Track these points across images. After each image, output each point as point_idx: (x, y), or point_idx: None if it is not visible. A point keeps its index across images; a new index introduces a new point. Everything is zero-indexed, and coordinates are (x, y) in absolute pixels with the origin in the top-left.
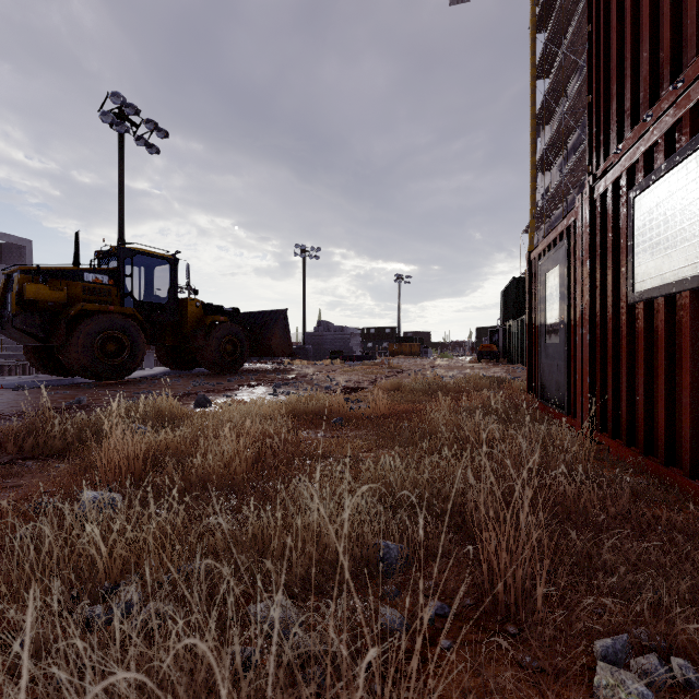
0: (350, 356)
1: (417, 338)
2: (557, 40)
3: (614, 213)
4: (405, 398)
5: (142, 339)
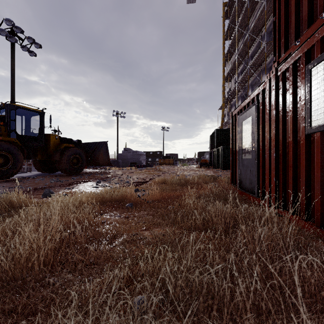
0: (140, 165)
1: (172, 156)
2: (234, 23)
3: (293, 81)
4: (168, 187)
5: (21, 156)
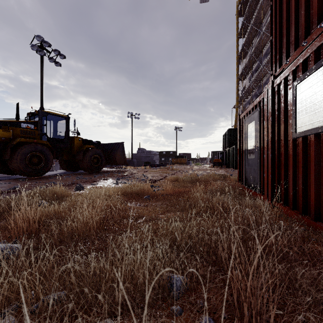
0: (153, 164)
1: (185, 156)
2: (248, 20)
3: (285, 93)
4: (180, 184)
5: (51, 156)
